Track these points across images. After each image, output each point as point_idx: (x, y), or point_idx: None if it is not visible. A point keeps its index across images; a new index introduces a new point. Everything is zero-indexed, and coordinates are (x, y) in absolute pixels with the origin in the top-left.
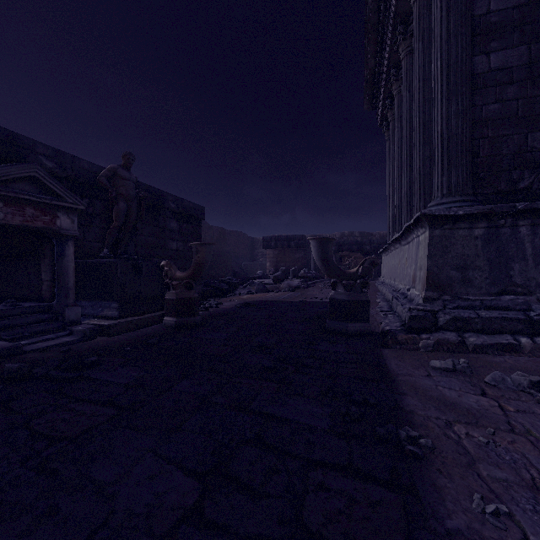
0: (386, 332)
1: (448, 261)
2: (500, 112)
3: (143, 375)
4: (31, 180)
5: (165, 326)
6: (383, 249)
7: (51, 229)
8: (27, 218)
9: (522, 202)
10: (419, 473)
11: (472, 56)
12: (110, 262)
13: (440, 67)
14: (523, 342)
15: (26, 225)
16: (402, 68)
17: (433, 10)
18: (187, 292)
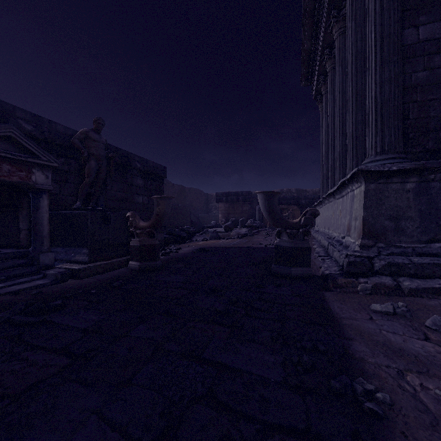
0: (326, 275)
1: (382, 212)
2: (428, 79)
3: (103, 318)
4: (8, 139)
5: (130, 269)
6: (318, 202)
7: (26, 183)
8: (3, 174)
9: None
10: (384, 439)
11: (402, 29)
12: (82, 213)
13: (374, 39)
14: None
15: (3, 180)
16: (336, 47)
17: None
18: (149, 239)
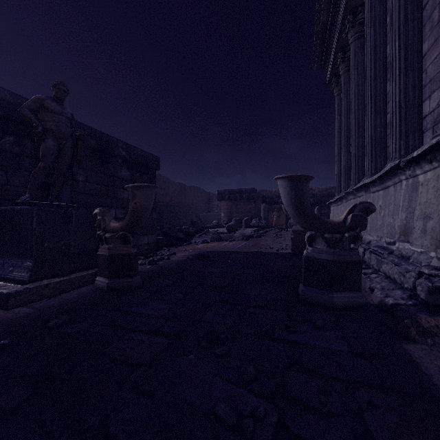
0: (392, 307)
1: None
2: None
3: None
4: None
5: (96, 288)
6: (336, 199)
7: None
8: None
9: None
10: None
11: None
12: (25, 210)
13: None
14: None
15: None
16: (366, 5)
17: None
18: (123, 246)
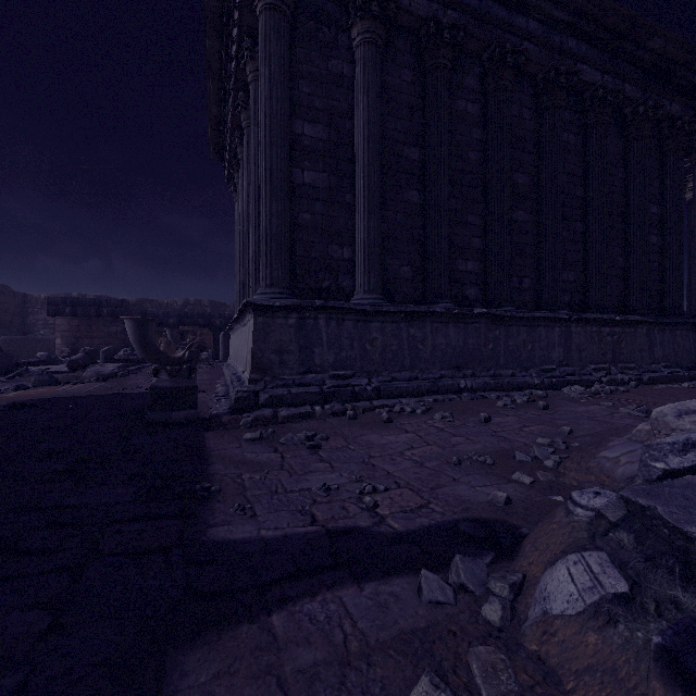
0: (214, 416)
1: (269, 346)
2: (311, 222)
3: None
4: None
5: None
6: (229, 327)
7: None
8: None
9: (325, 298)
10: (203, 506)
11: (291, 166)
12: None
13: (264, 168)
14: (317, 409)
15: None
16: (245, 138)
17: (260, 111)
18: None
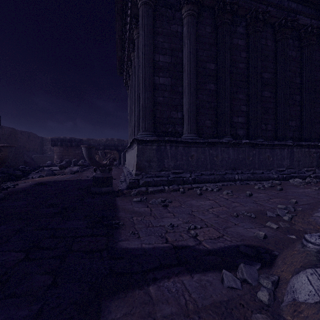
0: (120, 190)
1: (144, 159)
2: (163, 101)
3: None
4: None
5: None
6: (125, 150)
7: None
8: None
9: (169, 136)
10: (116, 231)
11: (154, 76)
12: None
13: (142, 77)
14: (166, 188)
15: None
16: (132, 65)
17: (140, 51)
18: None
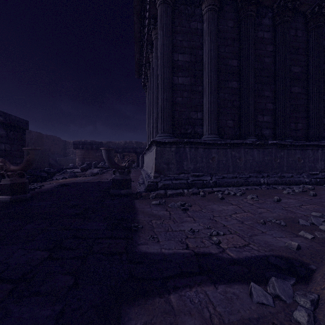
0: (138, 192)
1: (163, 161)
2: (182, 101)
3: None
4: None
5: (1, 202)
6: (144, 152)
7: None
8: None
9: (189, 138)
10: (135, 234)
11: (172, 76)
12: None
13: (160, 78)
14: (185, 191)
15: None
16: (151, 66)
17: (158, 52)
18: (20, 179)
